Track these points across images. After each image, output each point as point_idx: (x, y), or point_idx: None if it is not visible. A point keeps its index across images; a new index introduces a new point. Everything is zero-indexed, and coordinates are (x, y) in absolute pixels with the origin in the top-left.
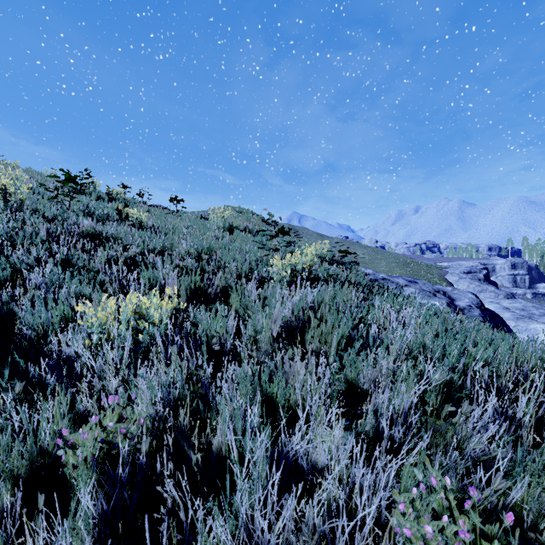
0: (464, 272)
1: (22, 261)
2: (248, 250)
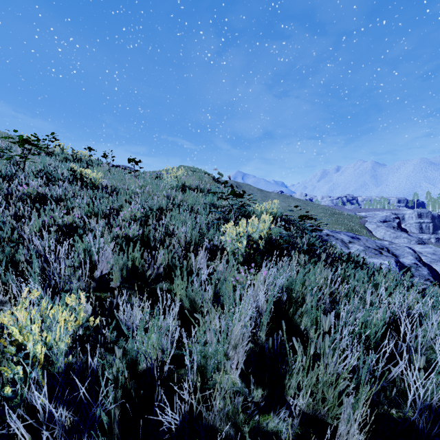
0: (380, 221)
1: None
2: (199, 211)
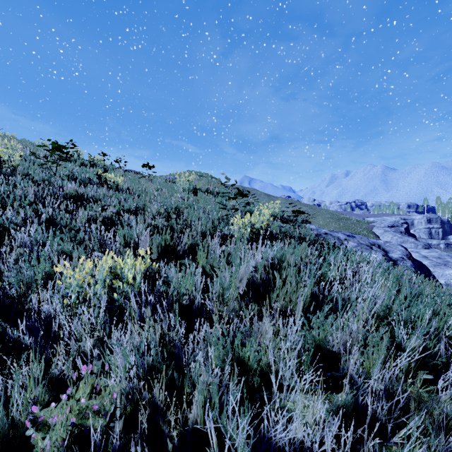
0: (388, 226)
1: (12, 221)
2: (210, 210)
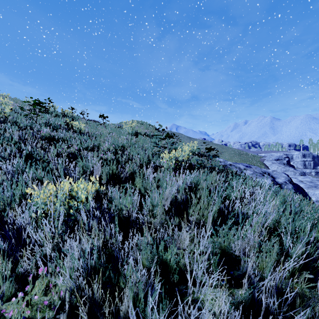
0: (275, 159)
1: (1, 155)
2: (147, 147)
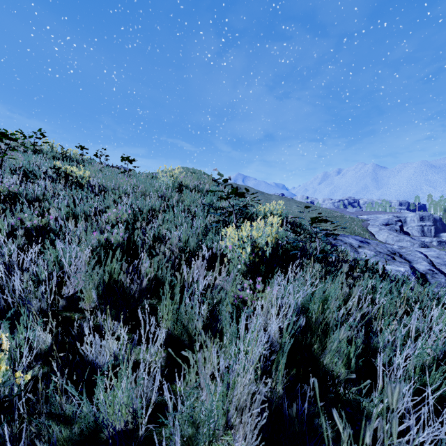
0: (383, 224)
1: None
2: (196, 213)
